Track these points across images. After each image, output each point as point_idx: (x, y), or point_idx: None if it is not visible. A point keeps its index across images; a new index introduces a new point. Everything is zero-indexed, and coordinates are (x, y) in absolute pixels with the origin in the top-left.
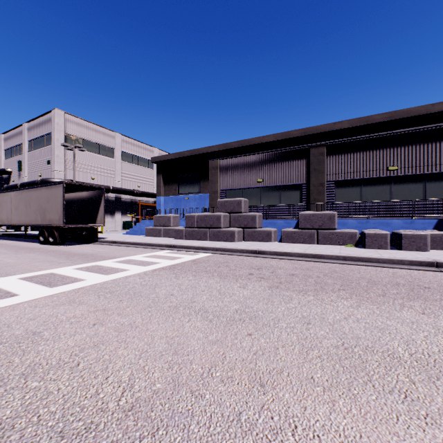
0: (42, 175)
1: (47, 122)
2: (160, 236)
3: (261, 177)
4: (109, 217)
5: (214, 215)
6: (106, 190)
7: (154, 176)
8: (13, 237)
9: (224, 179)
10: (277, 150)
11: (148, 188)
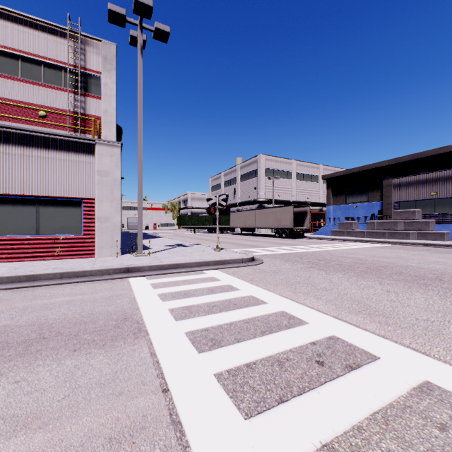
0: (250, 196)
1: (253, 162)
2: (343, 236)
3: (434, 191)
4: None
5: (390, 222)
6: (288, 203)
7: (319, 188)
8: (246, 234)
9: (397, 194)
10: (451, 169)
11: (314, 199)
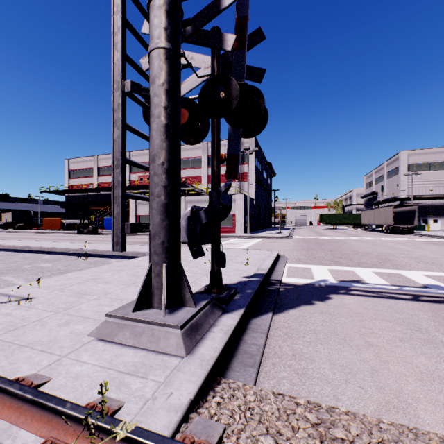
0: (393, 193)
1: (396, 160)
2: None
3: None
4: None
5: None
6: (443, 198)
7: None
8: (376, 231)
9: None
10: None
11: None
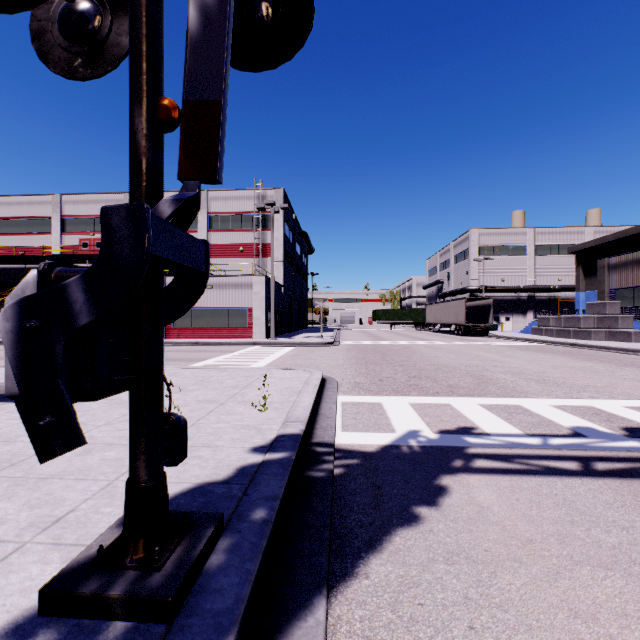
0: (462, 283)
1: (465, 240)
2: (541, 335)
3: None
4: (520, 317)
5: (574, 317)
6: (515, 290)
7: None
8: (443, 332)
9: (612, 278)
10: None
11: (574, 280)
